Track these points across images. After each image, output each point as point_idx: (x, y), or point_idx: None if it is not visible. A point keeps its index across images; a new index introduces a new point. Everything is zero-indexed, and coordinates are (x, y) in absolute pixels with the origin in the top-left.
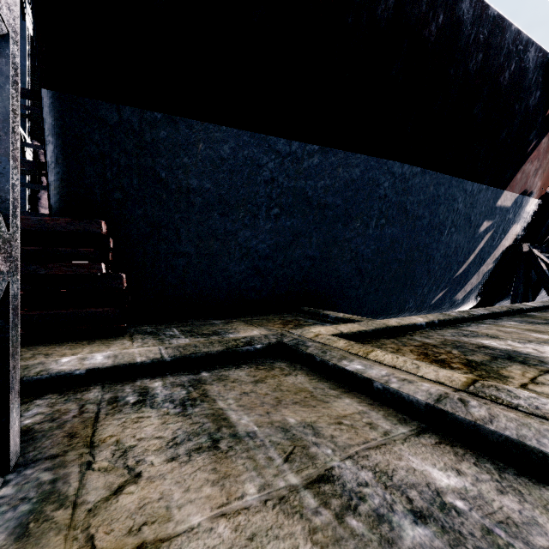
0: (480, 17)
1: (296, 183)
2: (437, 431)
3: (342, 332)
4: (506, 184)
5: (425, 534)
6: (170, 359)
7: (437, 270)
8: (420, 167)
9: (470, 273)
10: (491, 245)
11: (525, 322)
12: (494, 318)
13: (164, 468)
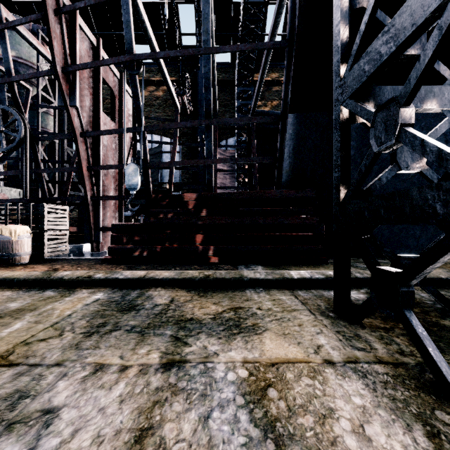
0: None
1: None
2: None
3: None
4: None
5: None
6: None
7: None
8: None
9: None
10: None
11: None
12: None
13: None
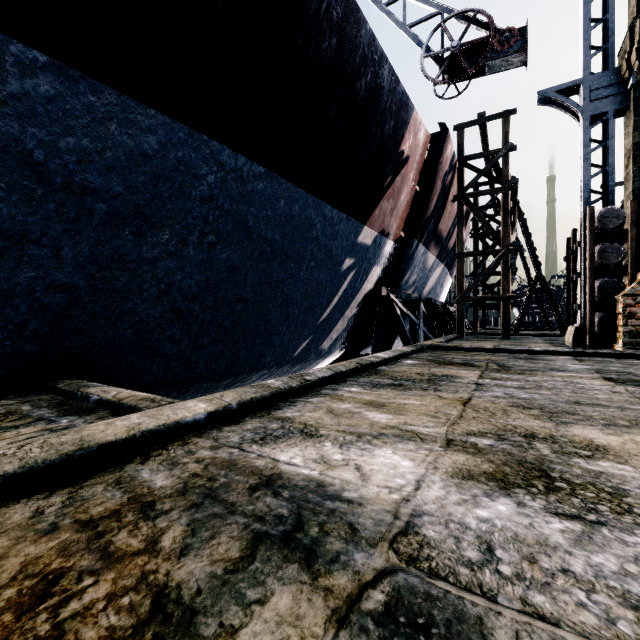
0: None
1: None
2: None
3: None
4: (366, 218)
5: None
6: None
7: (298, 314)
8: (265, 167)
9: (335, 318)
10: (355, 287)
11: (370, 384)
12: (338, 381)
13: None
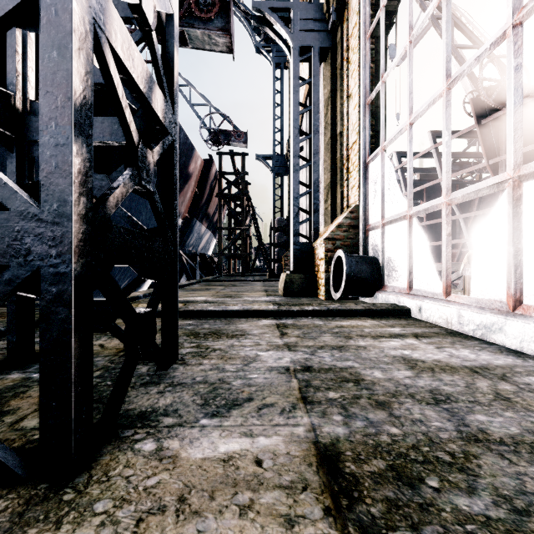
0: None
1: None
2: (181, 318)
3: None
4: None
5: (192, 327)
6: (4, 329)
7: None
8: None
9: None
10: None
11: (185, 291)
12: None
13: (107, 341)
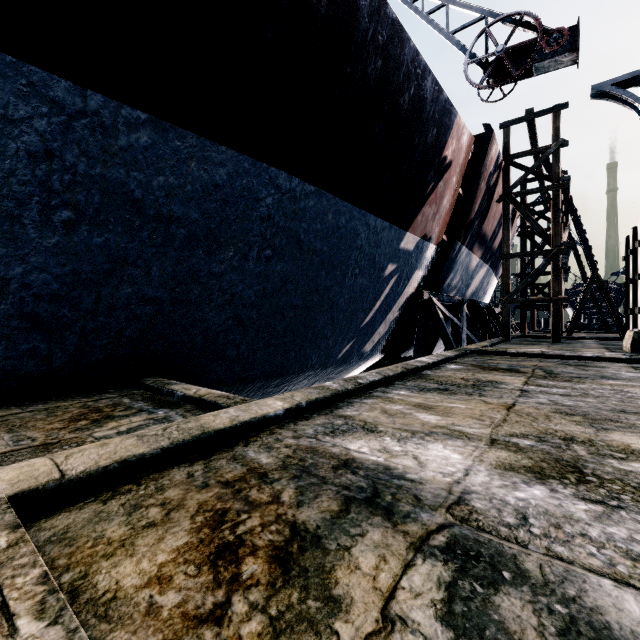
0: (379, 12)
1: (106, 170)
2: None
3: (64, 475)
4: (408, 224)
5: None
6: None
7: (343, 319)
8: (315, 186)
9: (377, 321)
10: (397, 291)
11: (417, 388)
12: (386, 385)
13: None
